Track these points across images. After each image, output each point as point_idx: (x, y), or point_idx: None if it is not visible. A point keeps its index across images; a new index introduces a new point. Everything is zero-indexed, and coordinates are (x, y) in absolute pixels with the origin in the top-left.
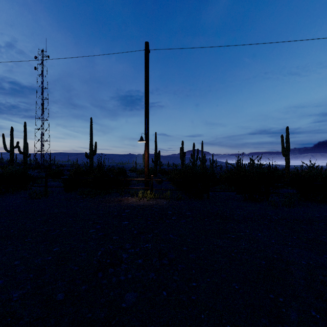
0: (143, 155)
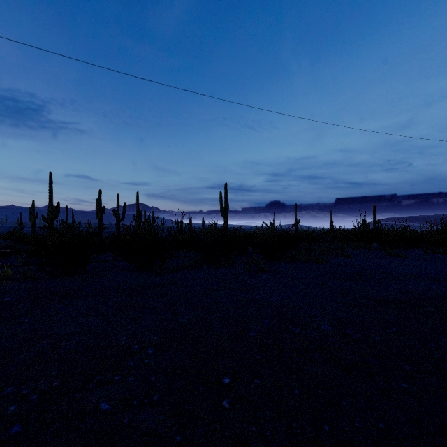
0: (31, 208)
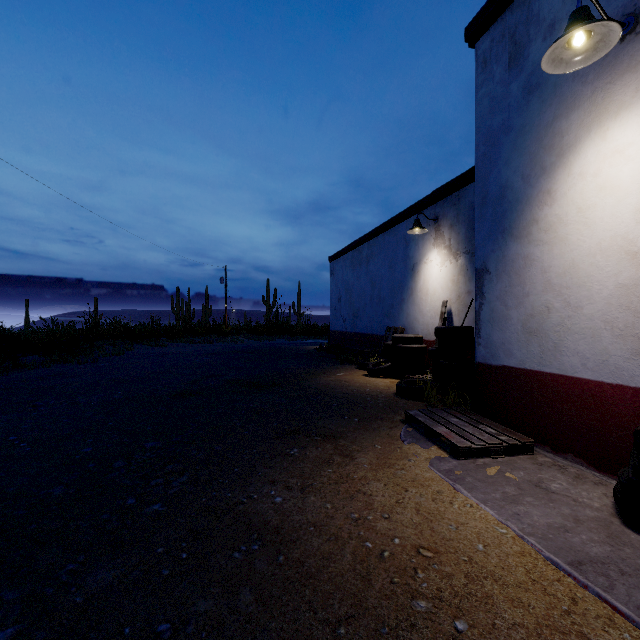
0: None
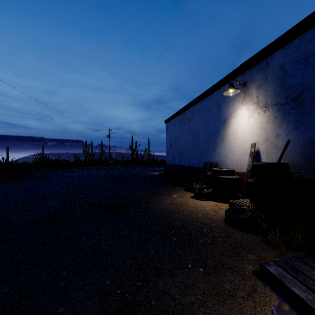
0: None
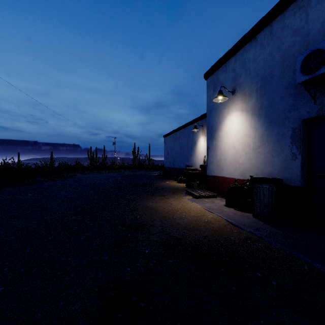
0: None
